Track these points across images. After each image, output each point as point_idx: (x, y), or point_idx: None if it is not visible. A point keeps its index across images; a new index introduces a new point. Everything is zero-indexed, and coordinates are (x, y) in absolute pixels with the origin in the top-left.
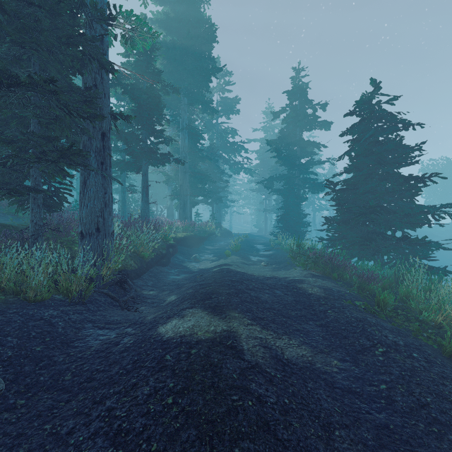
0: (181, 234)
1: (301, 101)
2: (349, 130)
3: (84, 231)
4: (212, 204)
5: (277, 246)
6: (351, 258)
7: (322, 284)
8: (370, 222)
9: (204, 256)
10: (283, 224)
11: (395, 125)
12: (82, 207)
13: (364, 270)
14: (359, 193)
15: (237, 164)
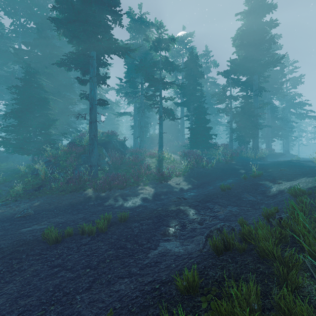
0: (268, 153)
1: None
2: None
3: (253, 148)
4: (283, 140)
5: None
6: None
7: None
8: None
9: None
10: None
11: None
12: (253, 144)
13: None
14: None
15: (302, 114)
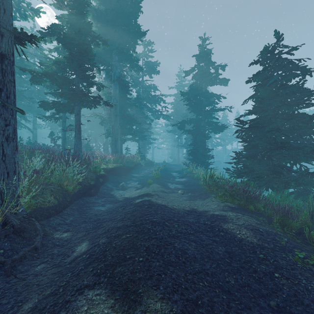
0: (111, 165)
1: (206, 63)
2: (254, 77)
3: None
4: (139, 141)
5: (189, 174)
6: (258, 188)
7: (246, 223)
8: (274, 157)
9: (130, 183)
10: (193, 156)
11: (294, 72)
12: None
13: (277, 202)
14: (266, 130)
15: (157, 112)
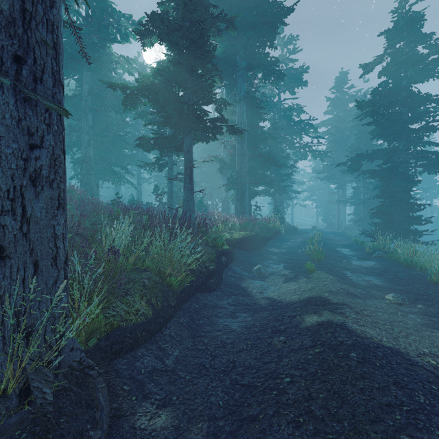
0: (238, 234)
1: (409, 41)
2: None
3: None
4: (275, 195)
5: (380, 253)
6: None
7: None
8: None
9: (270, 266)
10: (383, 219)
11: None
12: None
13: None
14: None
15: (304, 147)
